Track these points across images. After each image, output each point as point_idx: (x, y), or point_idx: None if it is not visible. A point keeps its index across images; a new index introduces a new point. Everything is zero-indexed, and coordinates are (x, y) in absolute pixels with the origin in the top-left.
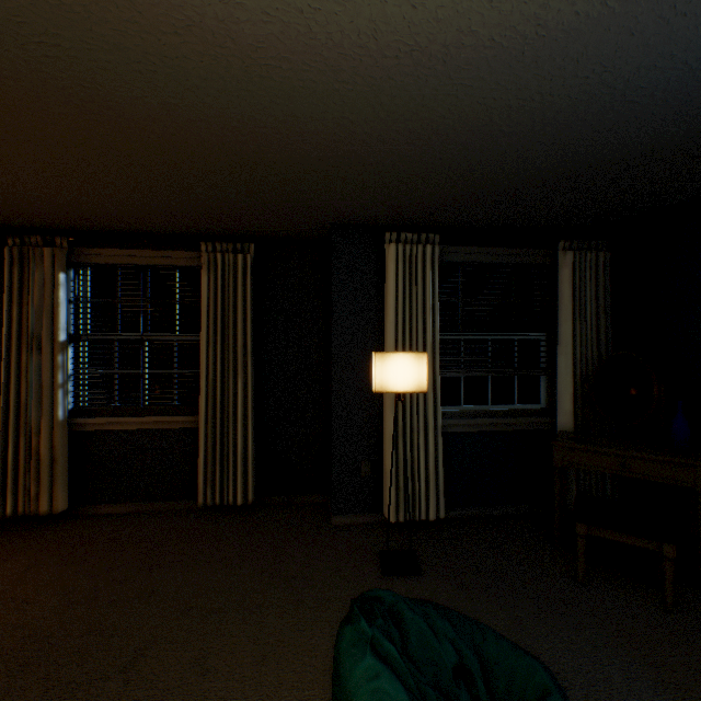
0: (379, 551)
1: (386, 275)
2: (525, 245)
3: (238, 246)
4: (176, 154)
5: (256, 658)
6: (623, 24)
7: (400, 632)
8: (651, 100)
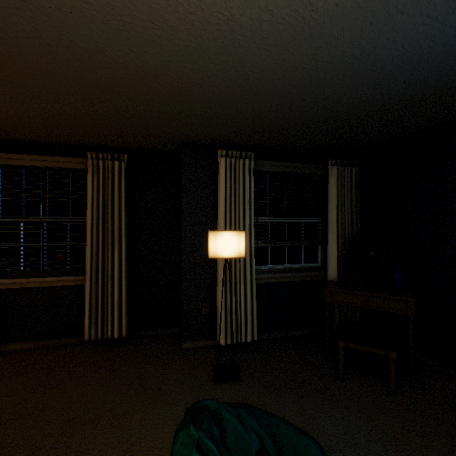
0: (213, 365)
1: (218, 178)
2: (308, 162)
3: (115, 156)
4: (60, 85)
5: (120, 454)
6: (366, 16)
7: (220, 430)
8: (382, 70)
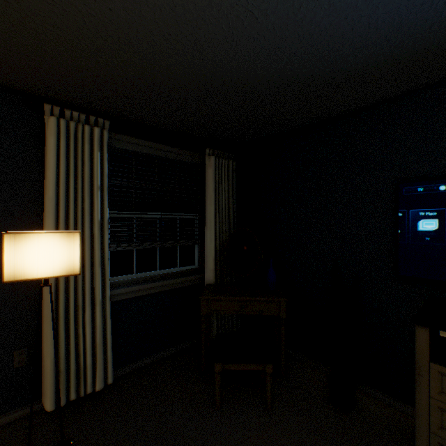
0: None
1: (46, 149)
2: (184, 147)
3: None
4: None
5: None
6: None
7: None
8: (265, 20)
